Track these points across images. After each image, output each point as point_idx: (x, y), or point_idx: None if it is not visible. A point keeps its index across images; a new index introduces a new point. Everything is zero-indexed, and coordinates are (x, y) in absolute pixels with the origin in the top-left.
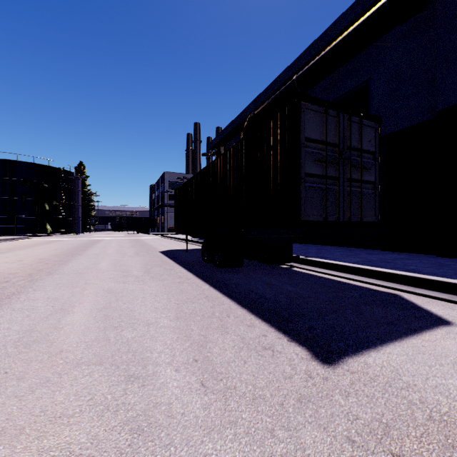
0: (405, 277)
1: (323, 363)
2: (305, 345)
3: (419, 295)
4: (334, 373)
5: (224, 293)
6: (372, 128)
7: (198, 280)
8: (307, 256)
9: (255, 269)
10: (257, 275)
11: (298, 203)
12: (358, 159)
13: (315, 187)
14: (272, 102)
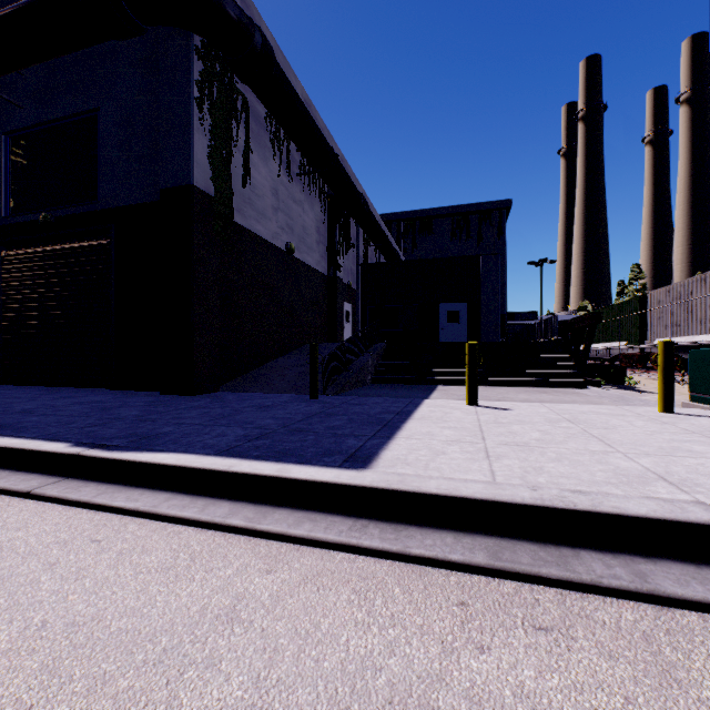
0: None
1: None
2: None
3: None
4: None
5: None
6: None
7: None
8: None
9: None
10: None
11: None
12: None
13: None
14: None
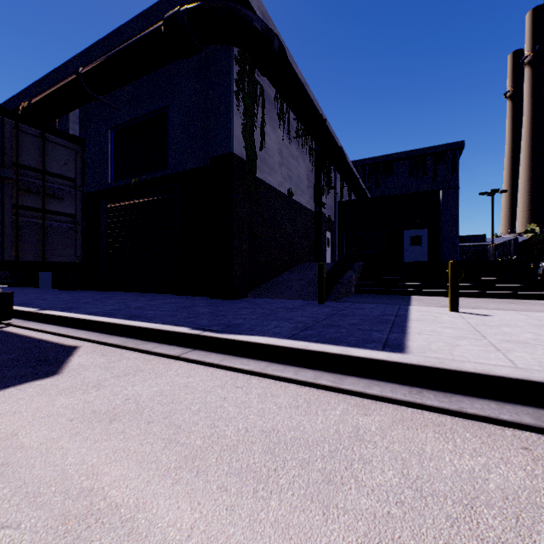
0: (110, 325)
1: None
2: None
3: (102, 344)
4: None
5: None
6: (70, 150)
7: None
8: (45, 309)
9: None
10: None
11: None
12: (40, 183)
13: None
14: (55, 93)
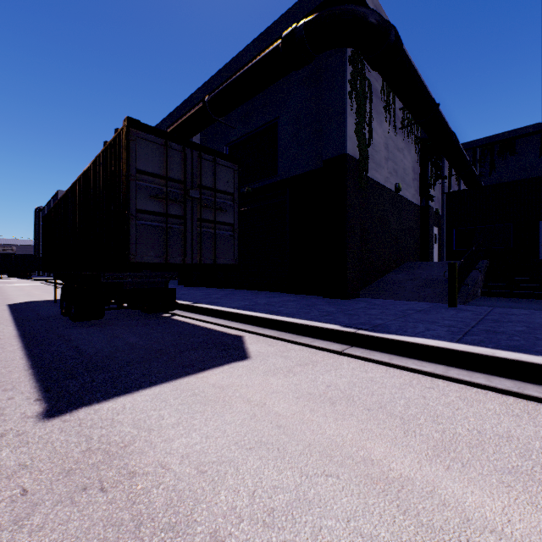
0: (260, 318)
1: (43, 418)
2: (50, 402)
3: (260, 335)
4: (43, 426)
5: (31, 353)
6: (230, 169)
7: (15, 340)
8: (196, 302)
9: (123, 320)
10: (113, 328)
11: (126, 242)
12: (212, 199)
13: (153, 225)
14: (185, 122)
